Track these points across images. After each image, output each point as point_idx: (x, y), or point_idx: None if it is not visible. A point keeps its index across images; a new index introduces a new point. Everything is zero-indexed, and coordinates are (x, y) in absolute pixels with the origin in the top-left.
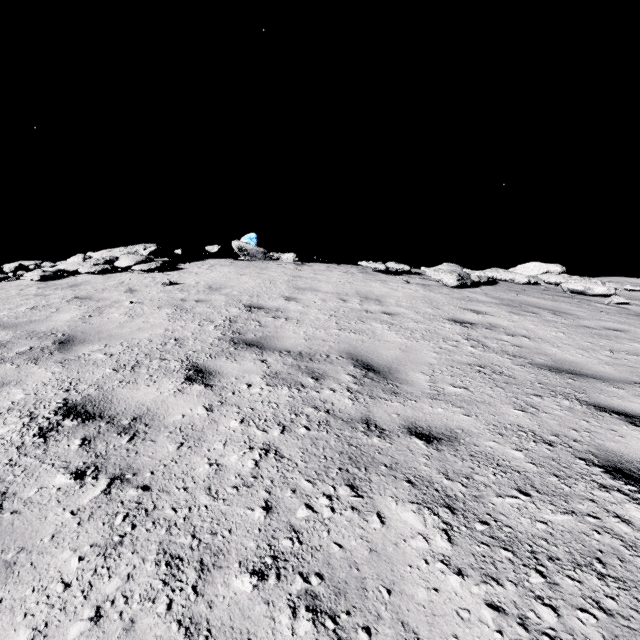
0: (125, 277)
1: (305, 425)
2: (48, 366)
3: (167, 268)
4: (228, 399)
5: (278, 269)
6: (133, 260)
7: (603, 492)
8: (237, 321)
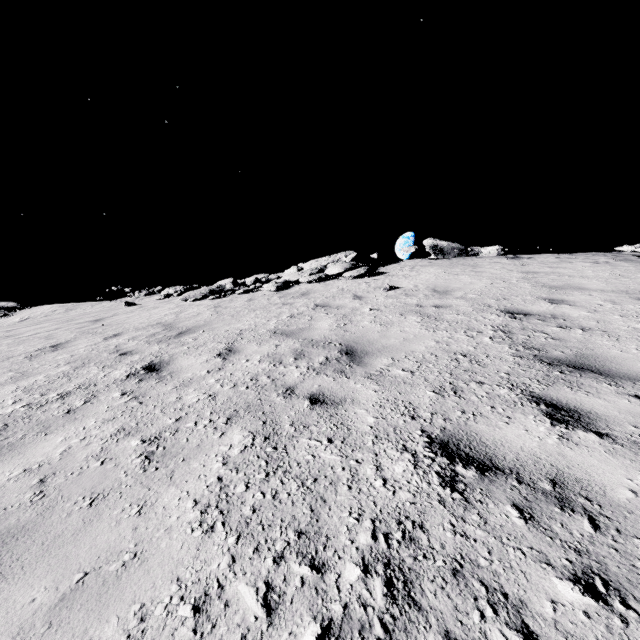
0: (340, 284)
1: None
2: (361, 381)
3: (369, 273)
4: None
5: (493, 265)
6: (341, 267)
7: None
8: (512, 332)
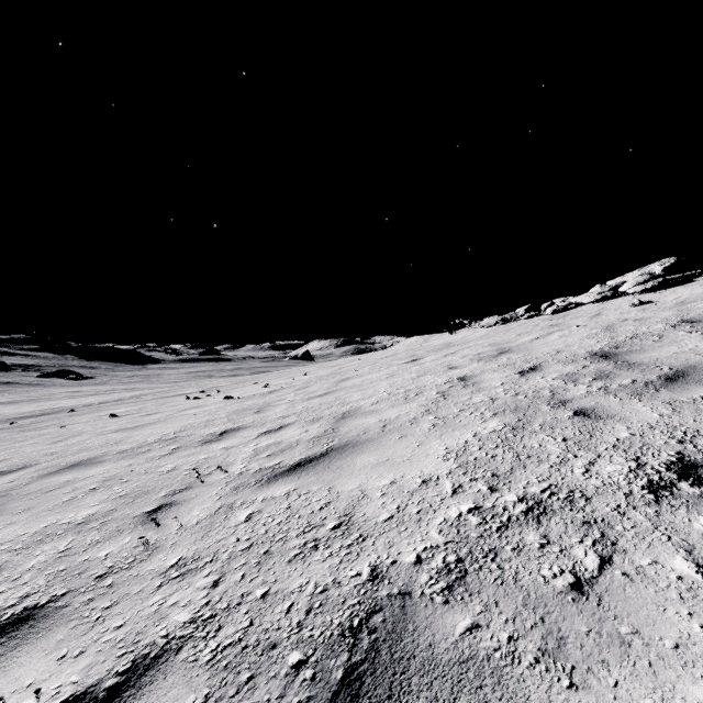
0: (614, 302)
1: (527, 396)
2: (479, 363)
3: (677, 283)
4: (518, 382)
5: None
6: (632, 283)
7: (623, 459)
8: (638, 337)
